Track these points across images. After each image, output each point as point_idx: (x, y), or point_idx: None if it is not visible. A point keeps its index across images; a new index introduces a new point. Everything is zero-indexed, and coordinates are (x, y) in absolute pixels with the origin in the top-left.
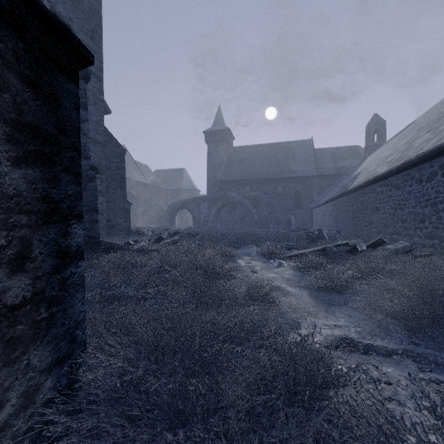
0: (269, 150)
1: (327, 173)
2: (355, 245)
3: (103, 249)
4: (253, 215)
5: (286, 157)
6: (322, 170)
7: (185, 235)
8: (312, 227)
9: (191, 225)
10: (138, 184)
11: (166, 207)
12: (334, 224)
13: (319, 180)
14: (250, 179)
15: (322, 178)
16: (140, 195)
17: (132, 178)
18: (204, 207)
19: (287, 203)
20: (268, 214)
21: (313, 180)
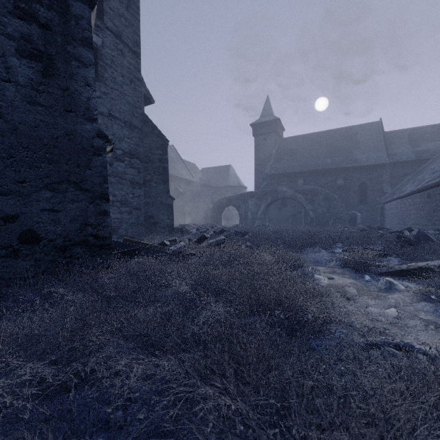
0: (325, 138)
1: (403, 160)
2: None
3: (126, 252)
4: (308, 211)
5: (346, 144)
6: (395, 156)
7: (232, 234)
8: (383, 225)
9: (237, 222)
10: (185, 182)
11: (212, 204)
12: (426, 221)
13: (392, 169)
14: (302, 171)
15: (396, 166)
16: (187, 193)
17: (180, 176)
18: (251, 204)
19: (349, 197)
20: (326, 210)
21: (383, 168)
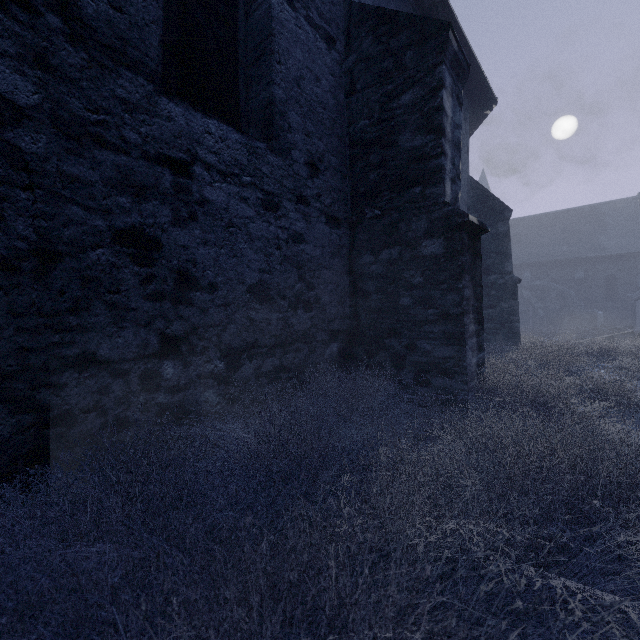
0: (561, 221)
1: None
2: (639, 333)
3: None
4: (536, 310)
5: (590, 227)
6: None
7: None
8: (635, 325)
9: None
10: None
11: None
12: None
13: None
14: (530, 263)
15: None
16: None
17: None
18: None
19: (592, 293)
20: (559, 309)
21: (638, 258)
